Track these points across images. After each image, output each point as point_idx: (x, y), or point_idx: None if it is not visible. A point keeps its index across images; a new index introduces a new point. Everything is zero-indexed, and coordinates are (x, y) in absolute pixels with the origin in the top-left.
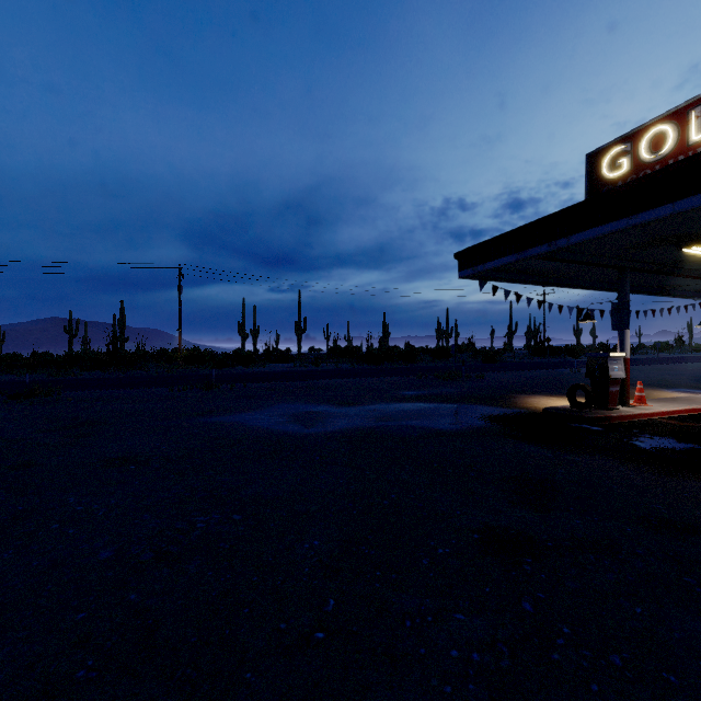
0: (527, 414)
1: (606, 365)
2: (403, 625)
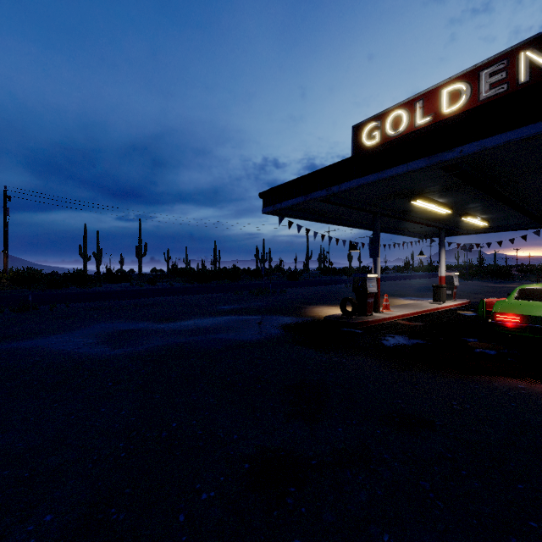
0: (313, 322)
1: (365, 283)
2: None
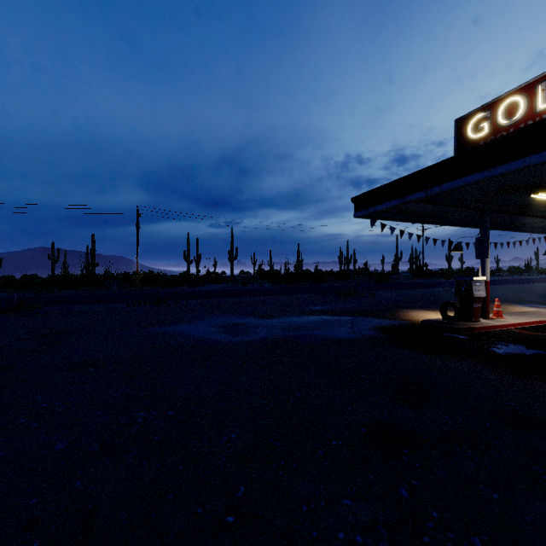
0: (408, 325)
1: (470, 286)
2: (300, 510)
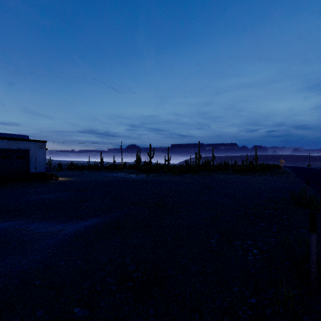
0: None
1: None
2: None
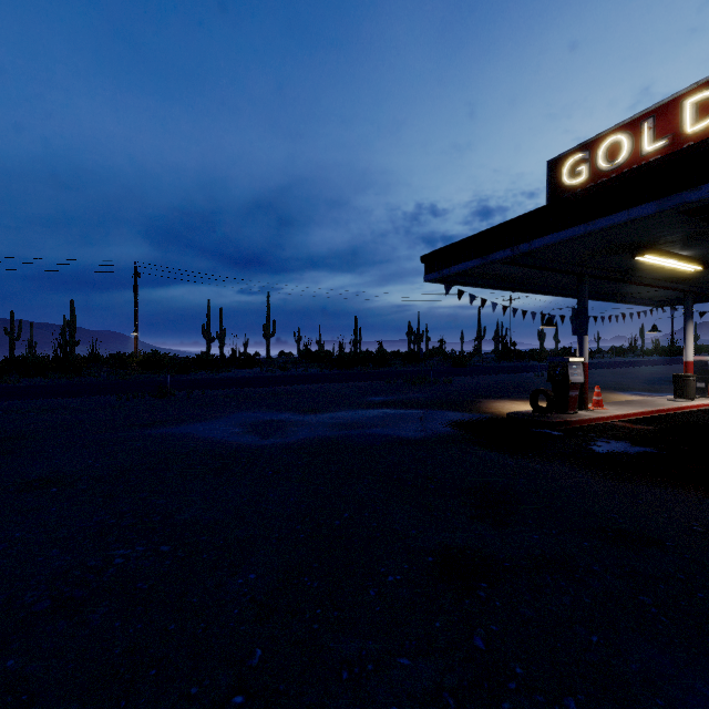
0: (491, 419)
1: (566, 370)
2: (339, 678)
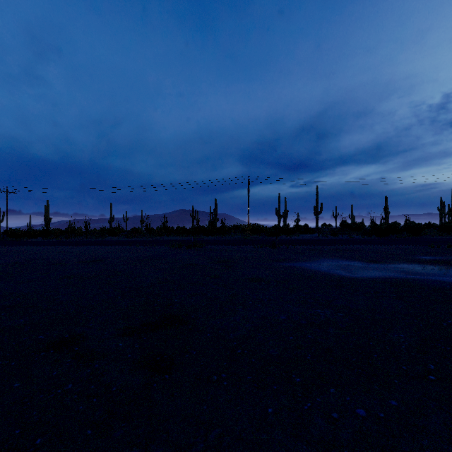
0: None
1: None
2: None
